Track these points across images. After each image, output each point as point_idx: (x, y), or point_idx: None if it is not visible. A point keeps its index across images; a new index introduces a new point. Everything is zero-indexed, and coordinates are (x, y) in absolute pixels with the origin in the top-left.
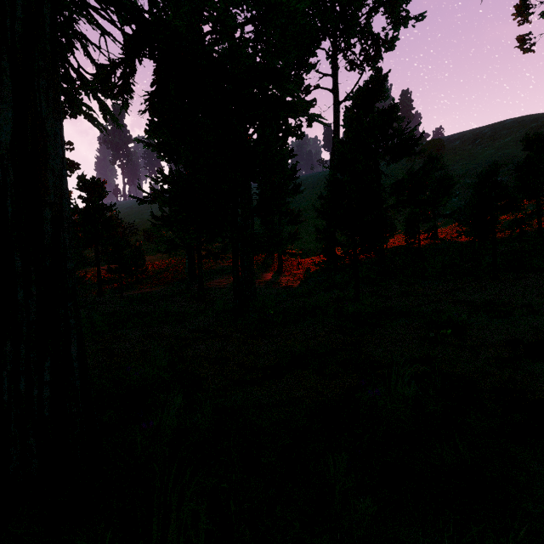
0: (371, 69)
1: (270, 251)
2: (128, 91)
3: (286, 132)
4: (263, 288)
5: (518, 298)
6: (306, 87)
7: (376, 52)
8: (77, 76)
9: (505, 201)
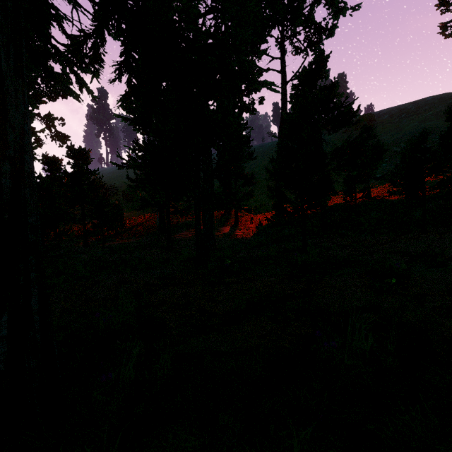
0: (314, 53)
1: (228, 207)
2: (98, 60)
3: (241, 108)
4: (221, 240)
5: (449, 249)
6: (258, 71)
7: (318, 38)
8: (56, 51)
9: (433, 164)
